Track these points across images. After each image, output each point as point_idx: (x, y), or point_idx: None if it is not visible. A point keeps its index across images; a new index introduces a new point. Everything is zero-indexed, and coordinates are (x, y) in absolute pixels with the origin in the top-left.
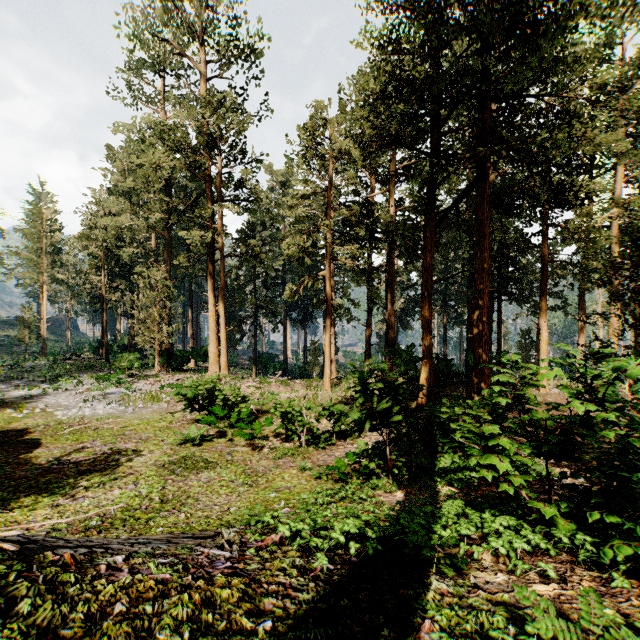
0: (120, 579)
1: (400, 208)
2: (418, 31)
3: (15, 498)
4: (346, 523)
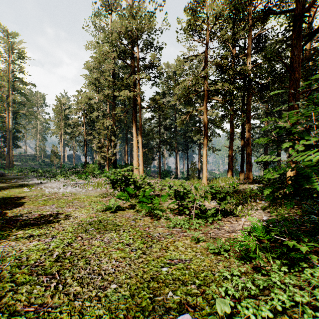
0: None
1: (255, 64)
2: None
3: None
4: None
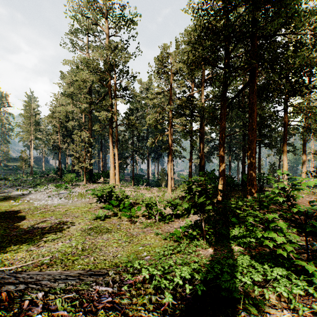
0: (34, 313)
1: (207, 99)
2: (218, 1)
3: (9, 246)
4: (182, 270)
